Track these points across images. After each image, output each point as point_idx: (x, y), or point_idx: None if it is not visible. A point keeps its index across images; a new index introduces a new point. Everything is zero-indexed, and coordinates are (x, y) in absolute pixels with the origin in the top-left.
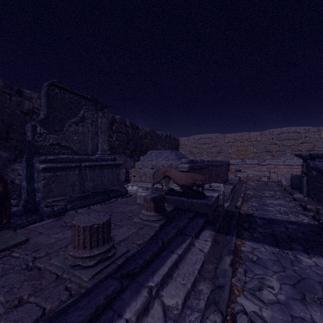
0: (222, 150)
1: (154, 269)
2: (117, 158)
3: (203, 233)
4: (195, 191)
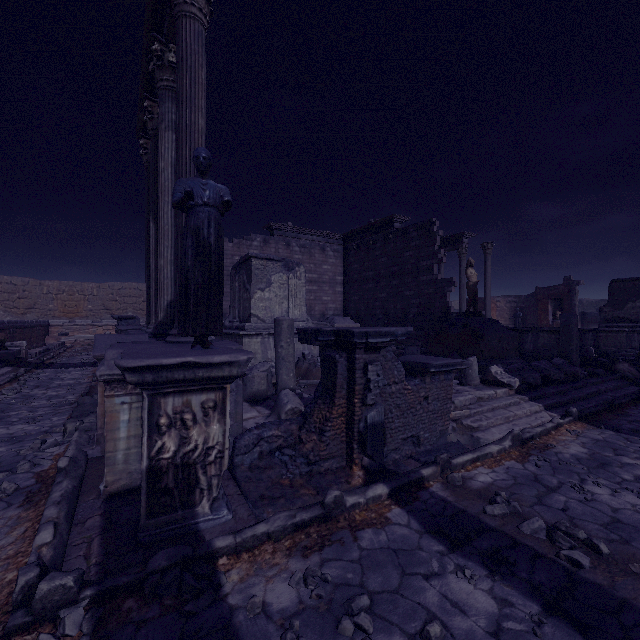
0: (37, 305)
1: None
2: None
3: (7, 367)
4: None
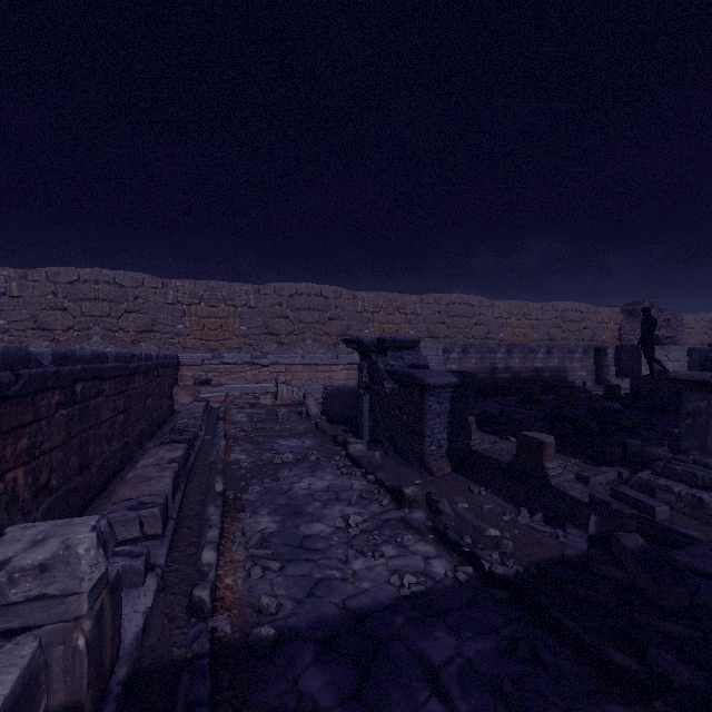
0: (157, 324)
1: None
2: None
3: None
4: None
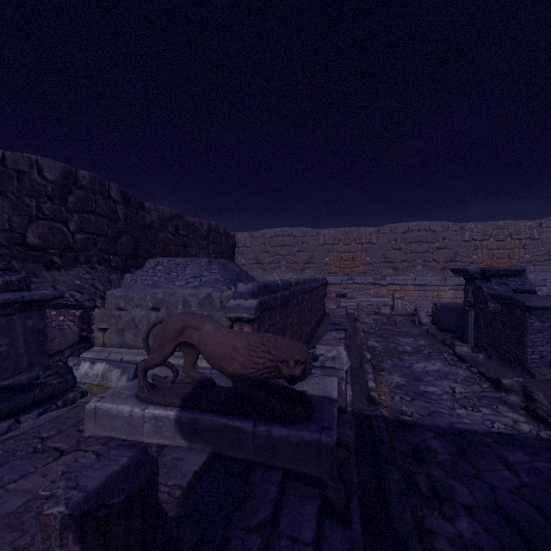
0: (314, 258)
1: None
2: (81, 275)
3: None
4: (279, 388)
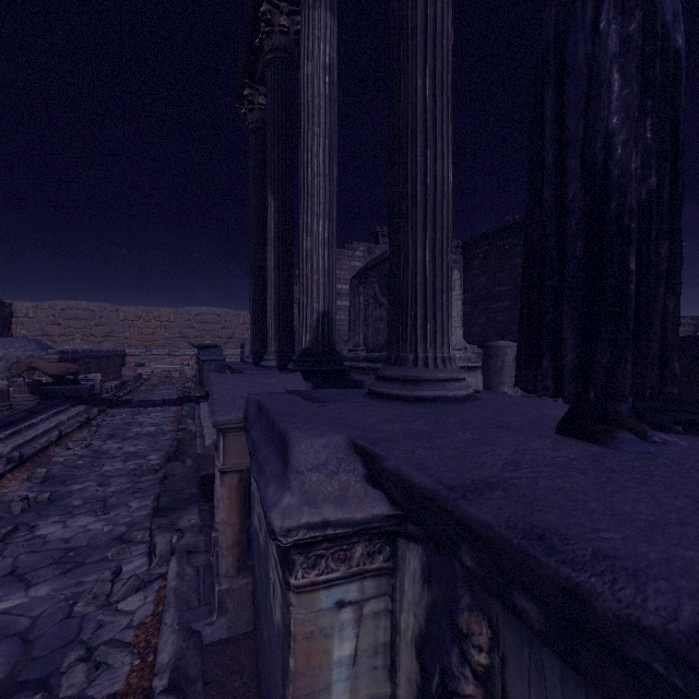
0: (114, 332)
1: (47, 412)
2: None
3: (79, 406)
4: (69, 379)
